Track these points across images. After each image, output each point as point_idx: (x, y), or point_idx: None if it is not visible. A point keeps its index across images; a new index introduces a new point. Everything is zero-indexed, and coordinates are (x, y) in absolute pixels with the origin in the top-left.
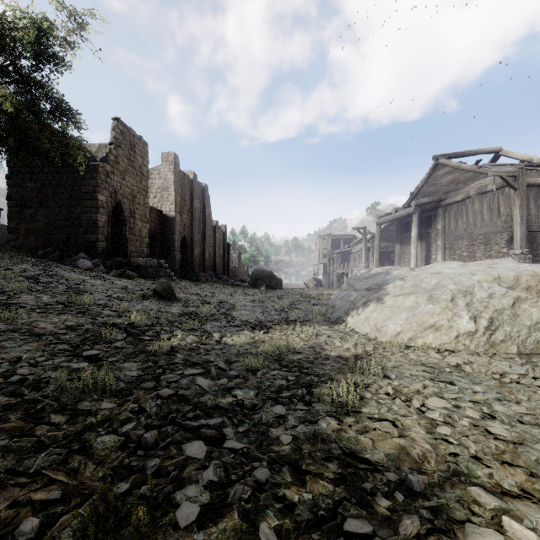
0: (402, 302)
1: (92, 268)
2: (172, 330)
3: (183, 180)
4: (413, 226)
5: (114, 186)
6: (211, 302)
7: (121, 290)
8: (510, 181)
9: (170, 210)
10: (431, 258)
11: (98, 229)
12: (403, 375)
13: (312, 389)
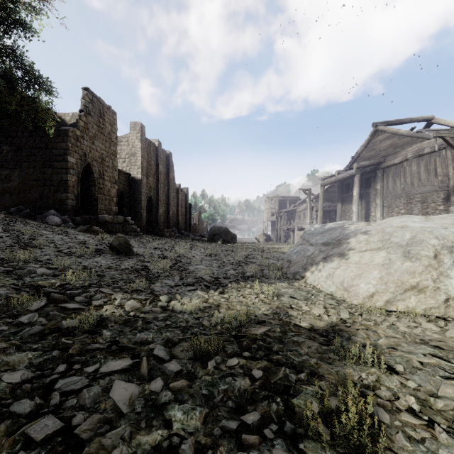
0: (370, 258)
1: (60, 224)
2: (111, 292)
3: (149, 147)
4: (354, 186)
5: (84, 150)
6: (168, 256)
7: (78, 245)
8: (451, 142)
9: (137, 173)
10: (370, 215)
11: (68, 189)
12: (412, 365)
13: (291, 399)
